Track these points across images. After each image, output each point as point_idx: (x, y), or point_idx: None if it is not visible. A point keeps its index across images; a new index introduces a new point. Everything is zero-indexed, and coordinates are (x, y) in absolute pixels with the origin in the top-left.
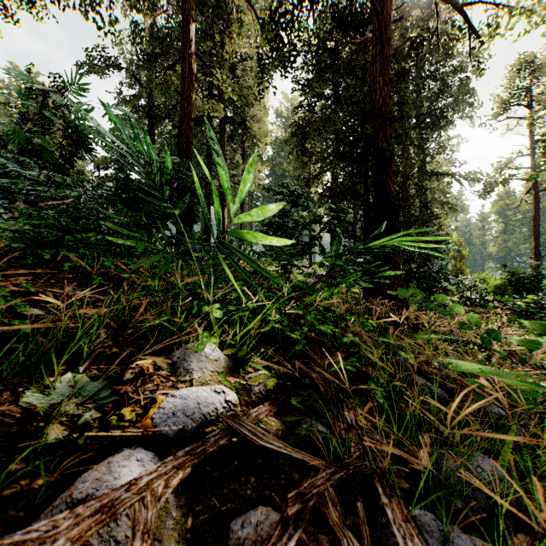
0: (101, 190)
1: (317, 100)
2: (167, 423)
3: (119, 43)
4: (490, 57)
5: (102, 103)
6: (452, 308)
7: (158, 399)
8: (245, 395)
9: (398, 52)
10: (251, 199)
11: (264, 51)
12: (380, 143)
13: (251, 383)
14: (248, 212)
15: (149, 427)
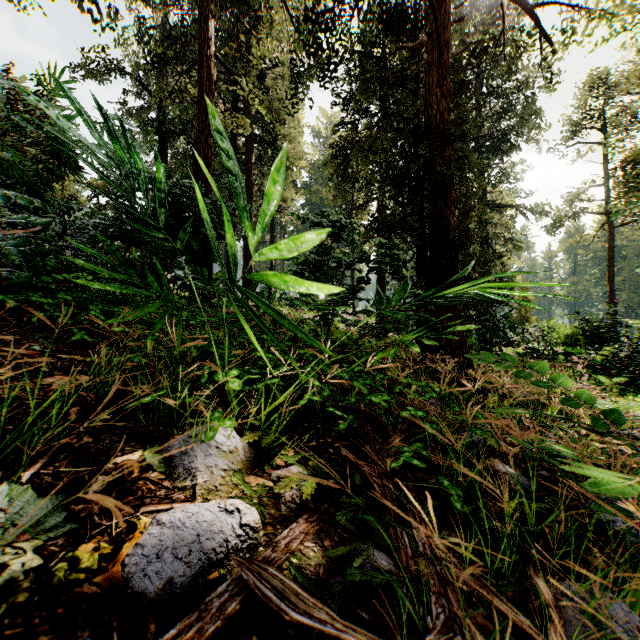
0: (96, 219)
1: (361, 116)
2: (147, 573)
3: (124, 43)
4: (559, 72)
5: (55, 80)
6: (555, 379)
7: (139, 524)
8: (271, 506)
9: (457, 60)
10: (283, 233)
11: (298, 56)
12: (438, 167)
13: (279, 490)
14: (274, 246)
15: (117, 582)
